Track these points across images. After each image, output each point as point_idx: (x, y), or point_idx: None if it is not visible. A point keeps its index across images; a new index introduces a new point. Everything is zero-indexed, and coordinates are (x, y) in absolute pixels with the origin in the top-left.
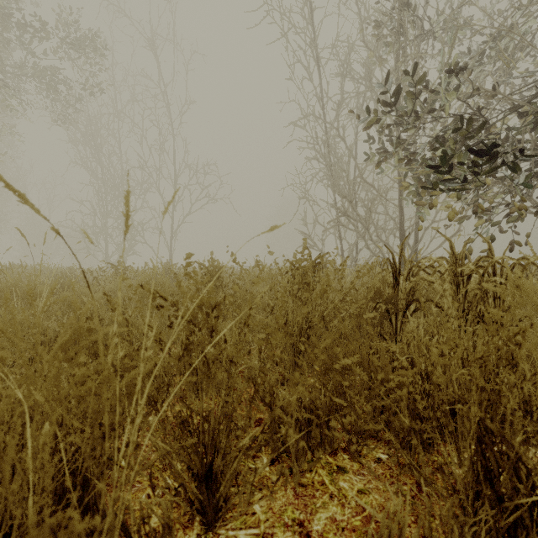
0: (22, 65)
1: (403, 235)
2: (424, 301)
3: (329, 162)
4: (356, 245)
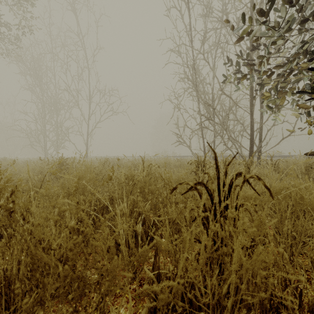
0: None
1: (253, 135)
2: None
3: (196, 81)
4: (214, 142)
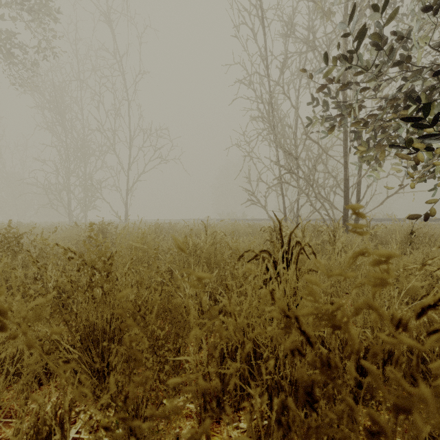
0: None
1: (348, 192)
2: None
3: (273, 121)
4: (298, 201)
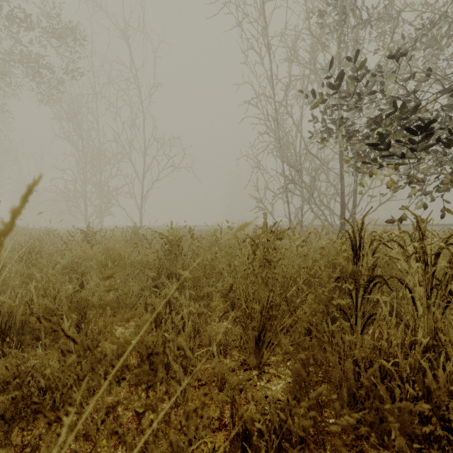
0: (10, 51)
1: (344, 200)
2: (388, 277)
3: (279, 136)
4: (302, 208)
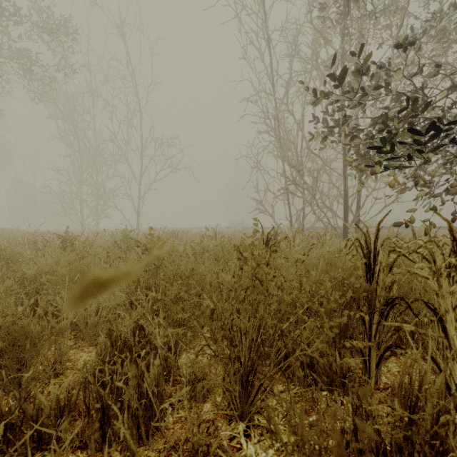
0: None
1: (347, 202)
2: (412, 300)
3: (279, 135)
4: (303, 210)
